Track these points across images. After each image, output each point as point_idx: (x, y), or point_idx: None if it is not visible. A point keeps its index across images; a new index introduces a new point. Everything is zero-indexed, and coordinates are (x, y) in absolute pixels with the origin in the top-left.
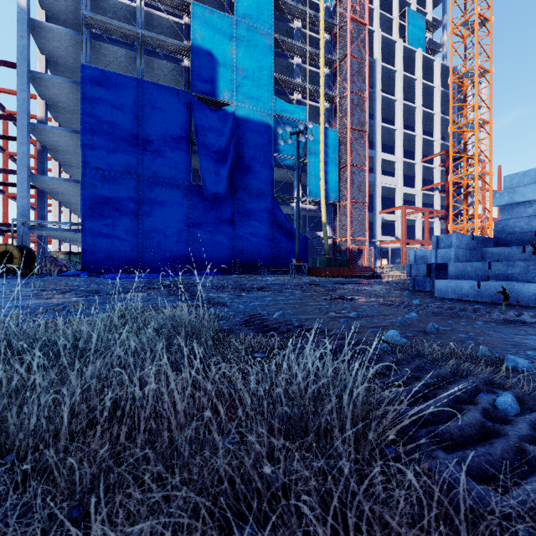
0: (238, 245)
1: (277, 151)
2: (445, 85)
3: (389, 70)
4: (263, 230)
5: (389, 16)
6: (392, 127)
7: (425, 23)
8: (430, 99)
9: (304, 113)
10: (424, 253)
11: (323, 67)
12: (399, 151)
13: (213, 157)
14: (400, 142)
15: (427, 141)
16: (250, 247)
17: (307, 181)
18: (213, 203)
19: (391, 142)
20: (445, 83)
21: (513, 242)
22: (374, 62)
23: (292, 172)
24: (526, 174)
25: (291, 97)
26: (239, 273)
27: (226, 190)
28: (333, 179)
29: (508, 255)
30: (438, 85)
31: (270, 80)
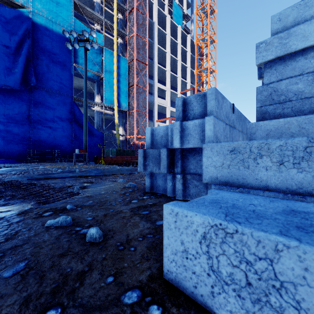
0: (35, 137)
1: (77, 62)
2: (193, 53)
3: (163, 32)
4: (62, 125)
5: (163, 1)
6: (164, 68)
7: (183, 13)
8: (185, 59)
9: (101, 39)
10: (164, 130)
11: (116, 9)
12: (168, 84)
13: (4, 50)
14: (169, 79)
15: (183, 82)
16: (49, 139)
17: (104, 91)
18: (4, 95)
19: (164, 79)
20: (192, 52)
21: (287, 115)
22: (153, 23)
23: (93, 84)
24: (309, 3)
25: (92, 26)
26: (33, 161)
27: (20, 85)
28: (124, 93)
29: (299, 132)
30: (189, 51)
31: (70, 2)
